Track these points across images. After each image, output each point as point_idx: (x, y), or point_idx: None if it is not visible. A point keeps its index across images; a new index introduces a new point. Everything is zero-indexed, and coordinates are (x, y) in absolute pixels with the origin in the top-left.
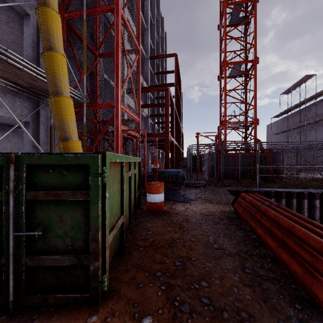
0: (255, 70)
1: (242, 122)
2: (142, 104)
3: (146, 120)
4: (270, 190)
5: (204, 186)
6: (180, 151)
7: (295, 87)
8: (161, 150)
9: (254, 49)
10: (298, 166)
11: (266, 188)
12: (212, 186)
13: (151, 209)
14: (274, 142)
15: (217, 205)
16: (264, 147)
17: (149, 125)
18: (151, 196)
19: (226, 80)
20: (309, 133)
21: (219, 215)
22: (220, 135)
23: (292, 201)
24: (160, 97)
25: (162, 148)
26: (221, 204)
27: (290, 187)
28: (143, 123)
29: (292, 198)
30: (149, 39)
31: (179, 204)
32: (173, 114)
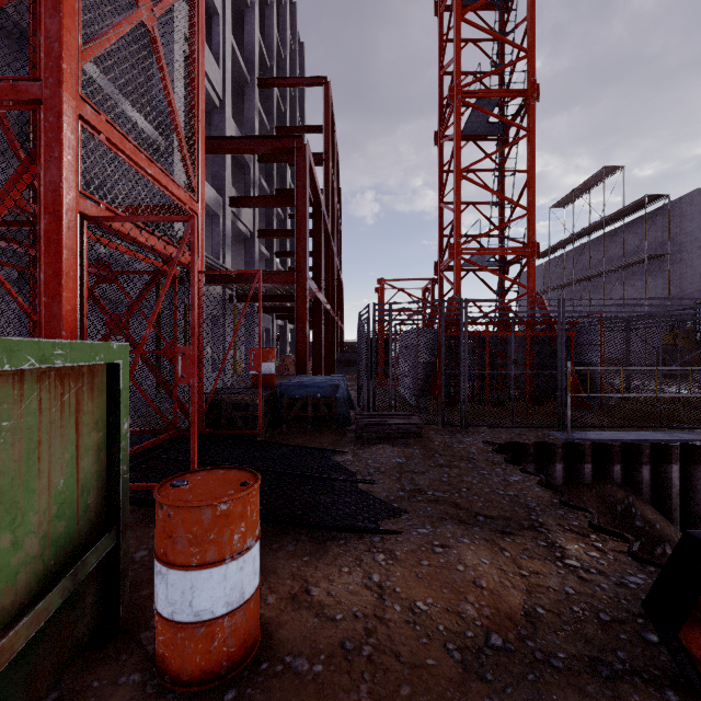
0: (532, 116)
1: (499, 250)
2: (235, 196)
3: (248, 243)
4: (604, 437)
5: (417, 433)
6: (337, 326)
7: (581, 193)
8: (290, 323)
9: (529, 63)
10: (678, 368)
11: (584, 430)
12: (434, 429)
13: (170, 663)
14: (605, 299)
15: (500, 541)
16: (579, 312)
17: (258, 257)
18: (170, 579)
19: (459, 137)
20: (609, 291)
21: (567, 659)
22: (441, 285)
23: (668, 470)
24: (286, 189)
25: (292, 317)
26: (512, 531)
27: (646, 426)
28: (243, 254)
29: (668, 462)
30: (258, 33)
31: (342, 554)
32: (320, 228)
